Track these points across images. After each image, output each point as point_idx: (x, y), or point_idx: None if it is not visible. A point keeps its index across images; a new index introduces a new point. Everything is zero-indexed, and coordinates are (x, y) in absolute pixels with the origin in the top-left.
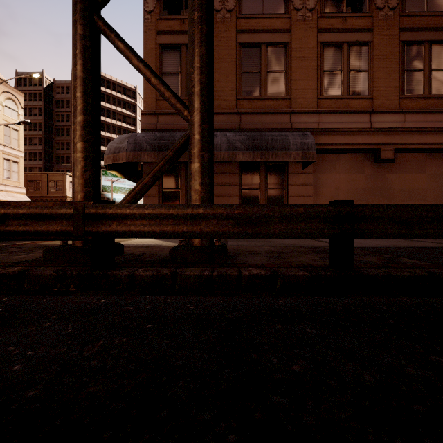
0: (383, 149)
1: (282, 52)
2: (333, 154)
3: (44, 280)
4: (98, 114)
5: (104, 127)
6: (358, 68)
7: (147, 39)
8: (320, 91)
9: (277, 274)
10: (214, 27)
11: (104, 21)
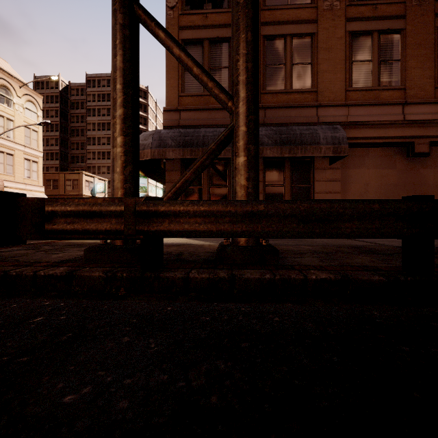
0: (417, 142)
1: (308, 44)
2: (362, 148)
3: (93, 282)
4: (137, 107)
5: None
6: (390, 58)
7: None
8: (349, 83)
9: (348, 278)
10: None
11: (144, 9)
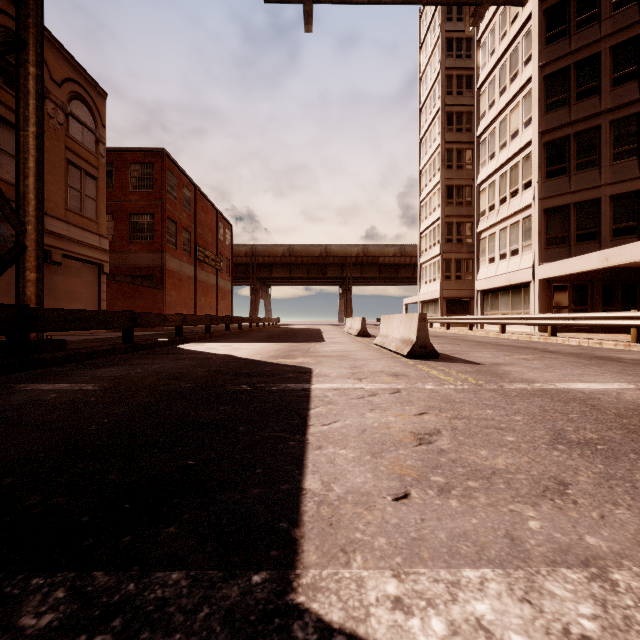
0: (55, 252)
1: None
2: None
3: None
4: None
5: None
6: None
7: None
8: None
9: (115, 347)
10: None
11: None
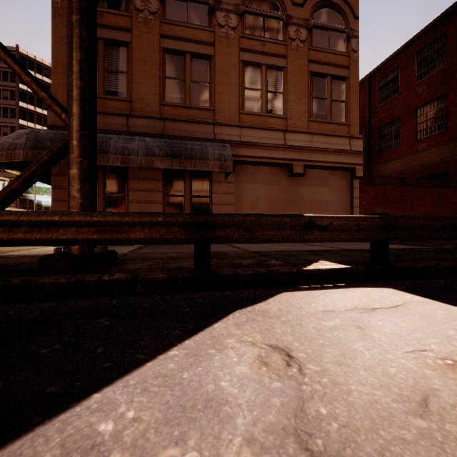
0: (295, 164)
1: (206, 64)
2: (254, 166)
3: None
4: None
5: (26, 116)
6: (275, 90)
7: (56, 25)
8: (242, 106)
9: (137, 278)
10: (136, 26)
11: None
